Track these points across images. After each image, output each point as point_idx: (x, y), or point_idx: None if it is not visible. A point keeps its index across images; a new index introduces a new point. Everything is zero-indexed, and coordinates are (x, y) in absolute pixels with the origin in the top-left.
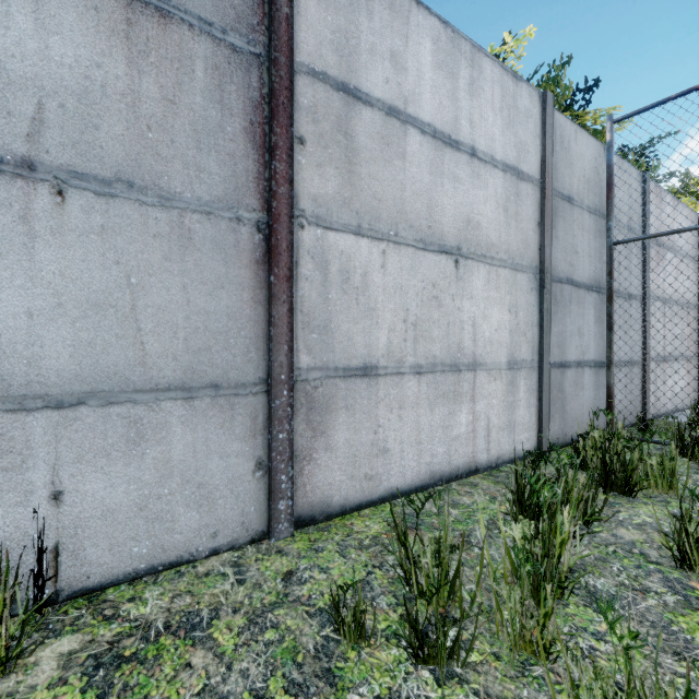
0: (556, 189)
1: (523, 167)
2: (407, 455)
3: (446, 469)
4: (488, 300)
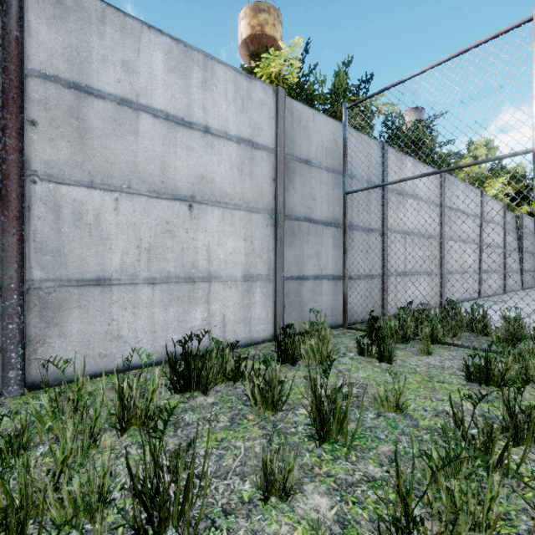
0: (293, 155)
1: (258, 140)
2: (142, 340)
3: (181, 350)
4: (223, 233)
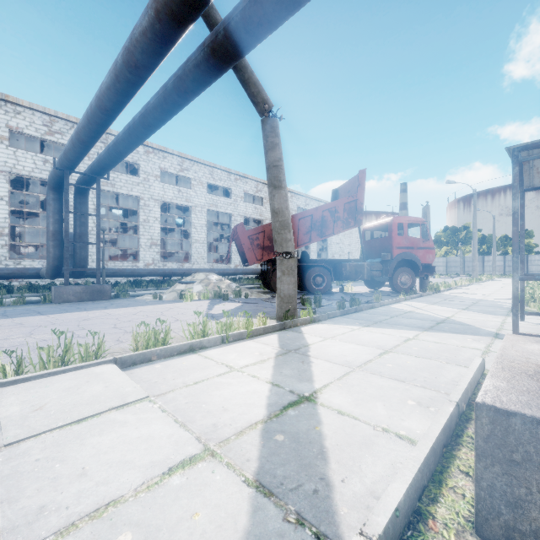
0: None
1: None
2: None
3: None
4: None
